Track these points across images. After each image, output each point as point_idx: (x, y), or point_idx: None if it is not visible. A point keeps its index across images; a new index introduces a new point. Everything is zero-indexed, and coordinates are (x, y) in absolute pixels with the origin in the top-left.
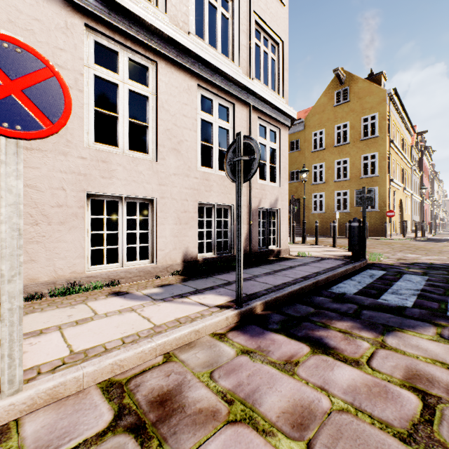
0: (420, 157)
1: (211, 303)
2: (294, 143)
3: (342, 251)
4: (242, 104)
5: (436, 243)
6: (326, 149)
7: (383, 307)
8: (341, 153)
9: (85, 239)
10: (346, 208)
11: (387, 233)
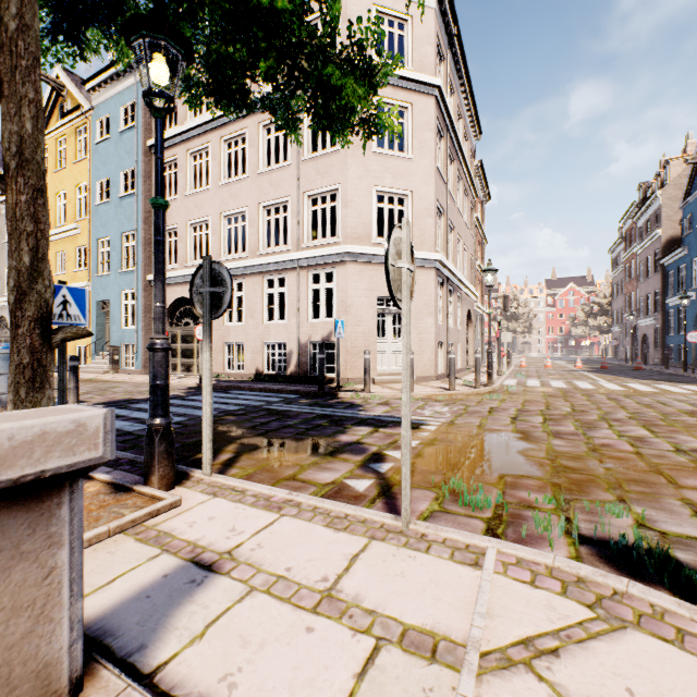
0: None
1: None
2: None
3: None
4: (293, 269)
5: None
6: None
7: None
8: None
9: (224, 359)
10: None
11: None
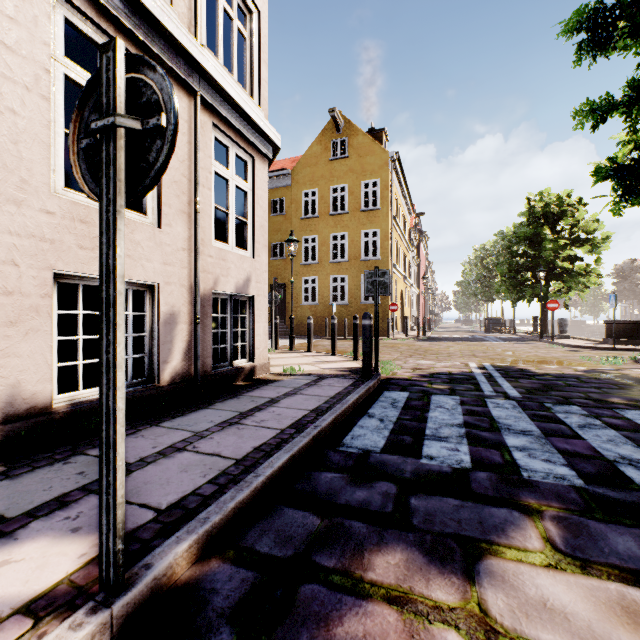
0: (418, 243)
1: (14, 592)
2: (277, 204)
3: (346, 361)
4: (178, 84)
5: (439, 342)
6: (320, 217)
7: (436, 479)
8: (338, 225)
9: None
10: (344, 298)
11: (390, 331)
